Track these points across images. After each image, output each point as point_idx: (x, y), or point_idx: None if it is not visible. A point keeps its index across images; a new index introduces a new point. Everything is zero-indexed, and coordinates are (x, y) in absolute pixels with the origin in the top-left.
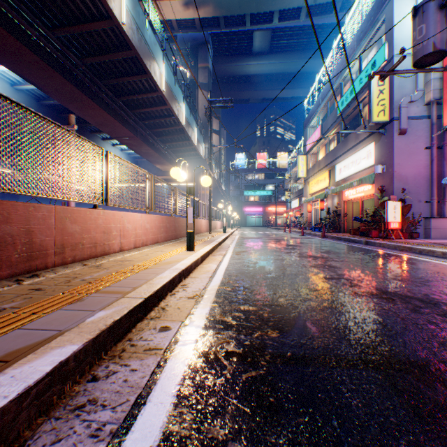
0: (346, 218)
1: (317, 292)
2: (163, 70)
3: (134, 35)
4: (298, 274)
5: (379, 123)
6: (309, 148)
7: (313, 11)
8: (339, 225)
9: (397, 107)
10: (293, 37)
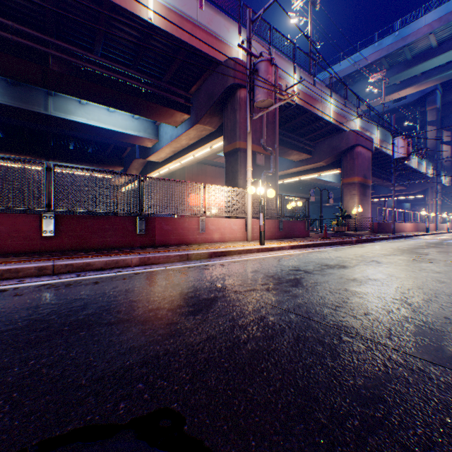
0: None
1: None
2: None
3: None
4: None
5: None
6: None
7: None
8: None
9: None
10: None
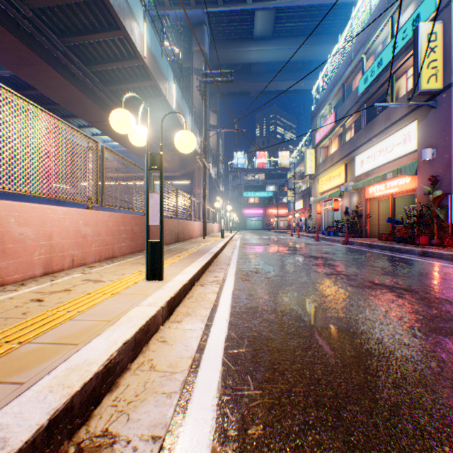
0: (368, 219)
1: None
2: (144, 32)
3: None
4: None
5: (429, 92)
6: (318, 140)
7: None
8: (361, 228)
9: None
10: (299, 19)
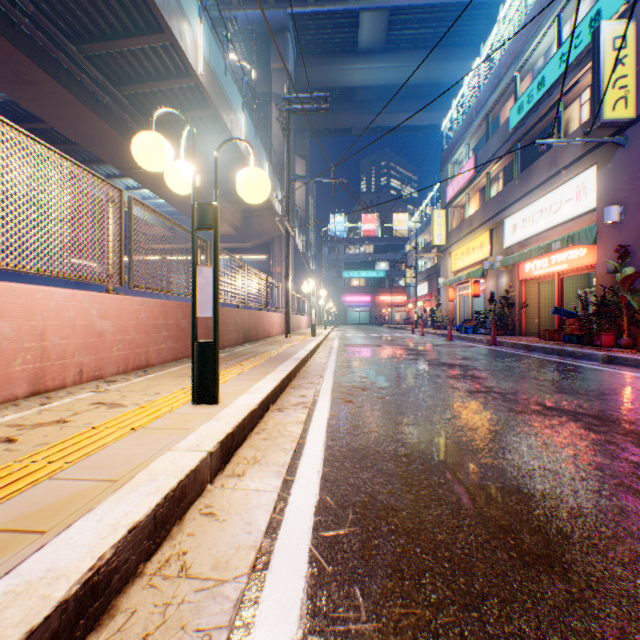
0: (524, 310)
1: None
2: (199, 37)
3: None
4: None
5: (616, 122)
6: (451, 196)
7: None
8: (513, 322)
9: None
10: (423, 24)
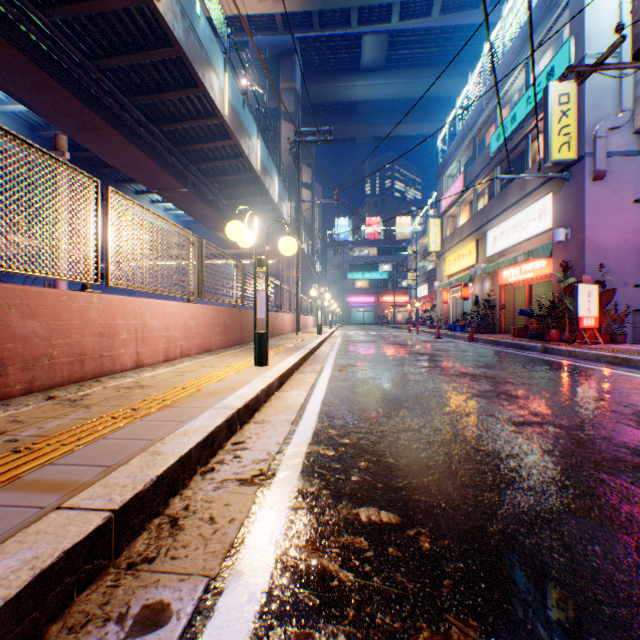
0: (503, 311)
1: (517, 463)
2: (224, 84)
3: (177, 21)
4: (458, 412)
5: (561, 162)
6: (445, 207)
7: (452, 4)
8: (493, 322)
9: (590, 138)
10: (421, 44)
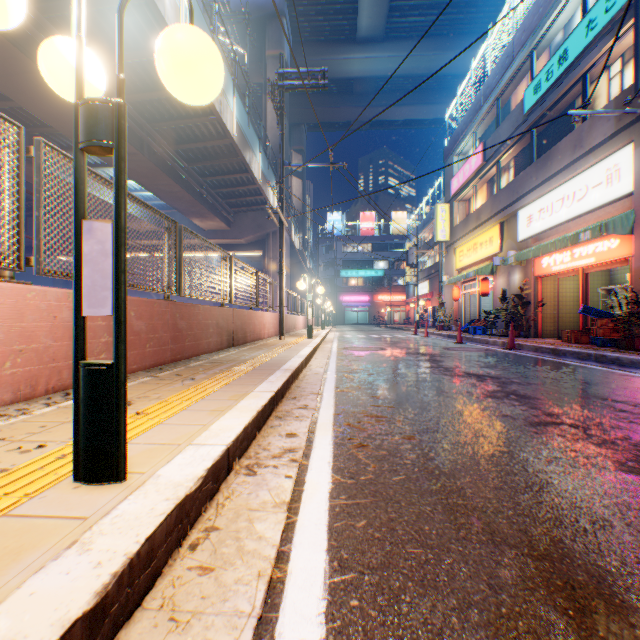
0: (540, 309)
1: None
2: (180, 0)
3: None
4: None
5: None
6: (456, 189)
7: None
8: (528, 322)
9: None
10: (425, 11)
